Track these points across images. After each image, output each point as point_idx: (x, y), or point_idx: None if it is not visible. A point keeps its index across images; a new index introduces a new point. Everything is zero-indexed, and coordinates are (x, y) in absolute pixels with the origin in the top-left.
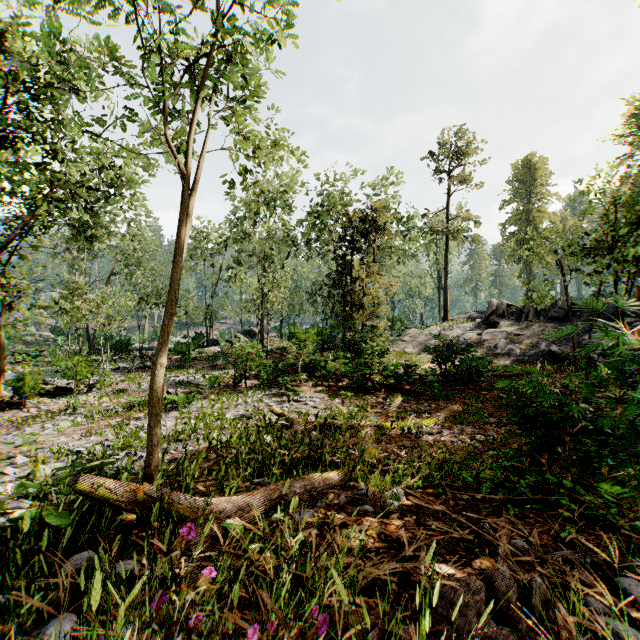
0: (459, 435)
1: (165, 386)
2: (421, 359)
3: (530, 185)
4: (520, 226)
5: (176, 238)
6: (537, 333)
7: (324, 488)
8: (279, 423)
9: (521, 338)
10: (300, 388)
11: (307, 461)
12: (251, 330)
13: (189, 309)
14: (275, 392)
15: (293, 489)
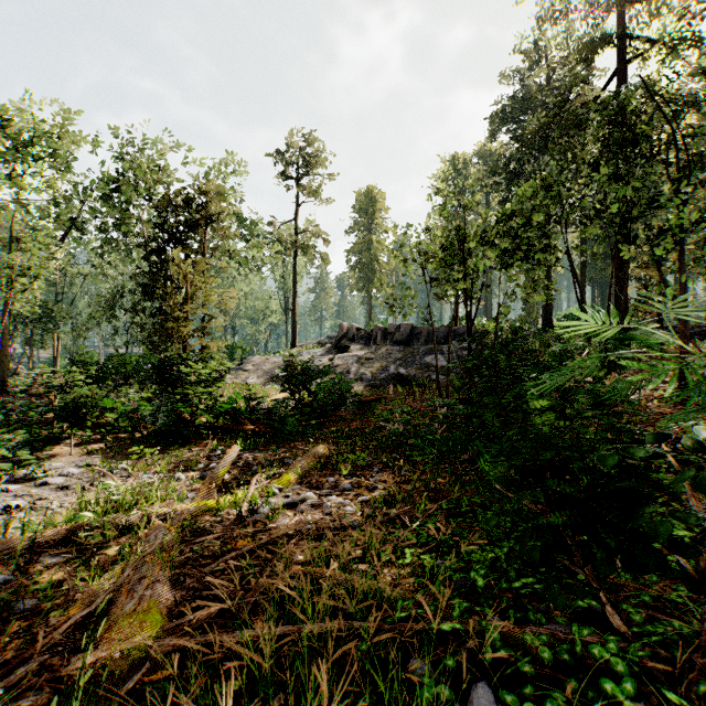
0: (334, 497)
1: None
2: (267, 390)
3: (372, 216)
4: (363, 255)
5: None
6: (386, 356)
7: None
8: None
9: (372, 362)
10: (51, 451)
11: None
12: None
13: None
14: None
15: None
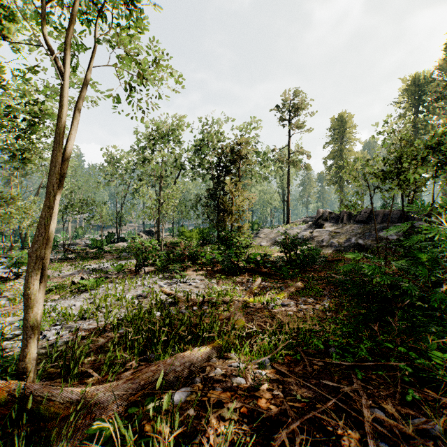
0: (303, 305)
1: (80, 273)
2: (272, 250)
3: (342, 133)
4: (336, 160)
5: (58, 135)
6: (349, 231)
7: (202, 362)
8: (168, 301)
9: (339, 235)
10: (186, 272)
11: (187, 338)
12: (151, 230)
13: (102, 214)
14: (167, 276)
15: (173, 367)
